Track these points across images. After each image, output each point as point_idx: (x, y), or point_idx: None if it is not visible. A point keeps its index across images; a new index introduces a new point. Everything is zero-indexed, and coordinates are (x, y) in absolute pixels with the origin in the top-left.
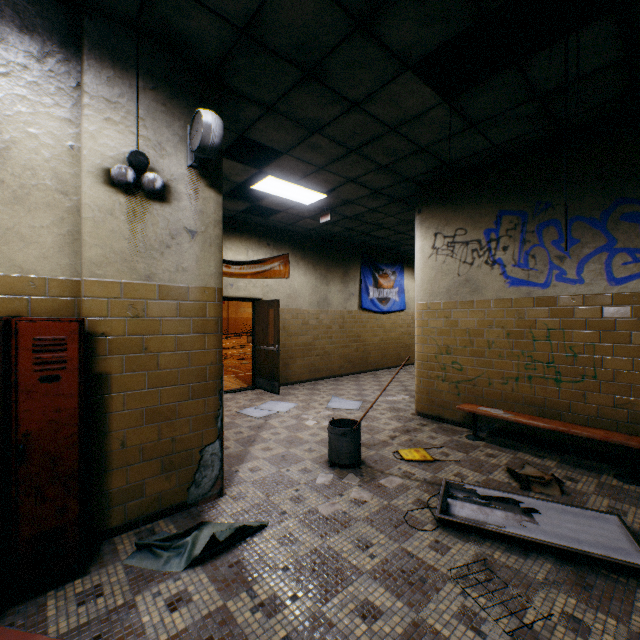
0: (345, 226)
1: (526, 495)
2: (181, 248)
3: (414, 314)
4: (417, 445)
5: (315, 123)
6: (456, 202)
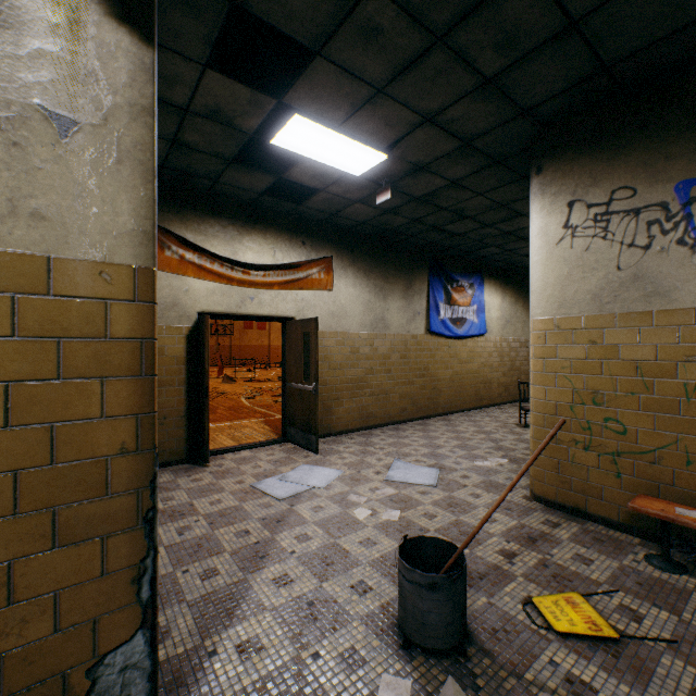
0: (410, 215)
1: None
2: (25, 156)
3: (497, 340)
4: (563, 581)
5: None
6: (613, 143)
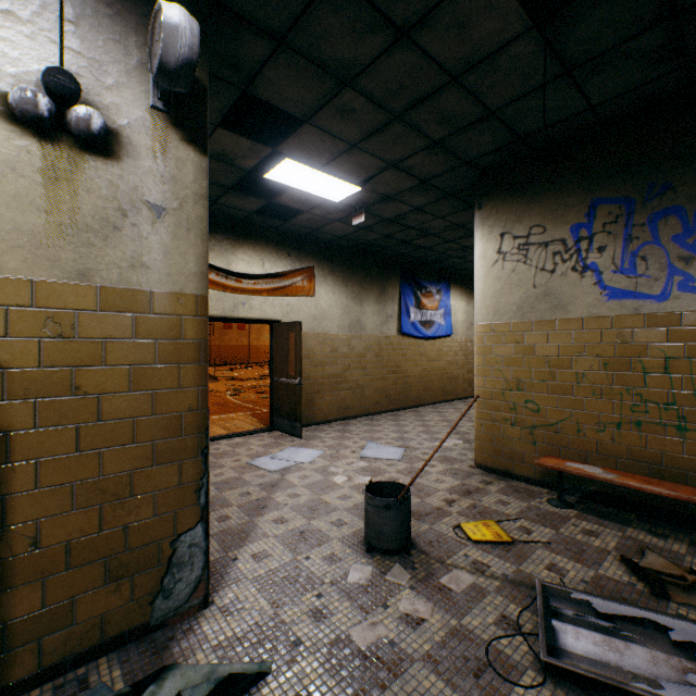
0: (382, 232)
1: (673, 614)
2: (139, 232)
3: (462, 340)
4: (484, 515)
5: (346, 69)
6: (531, 191)
